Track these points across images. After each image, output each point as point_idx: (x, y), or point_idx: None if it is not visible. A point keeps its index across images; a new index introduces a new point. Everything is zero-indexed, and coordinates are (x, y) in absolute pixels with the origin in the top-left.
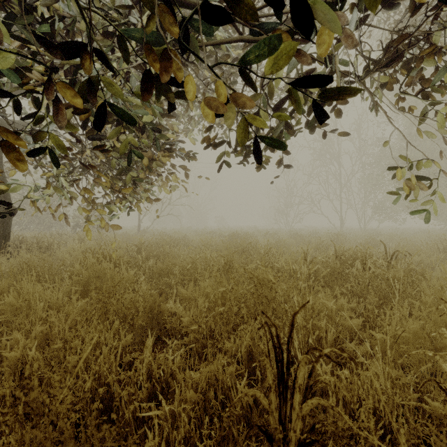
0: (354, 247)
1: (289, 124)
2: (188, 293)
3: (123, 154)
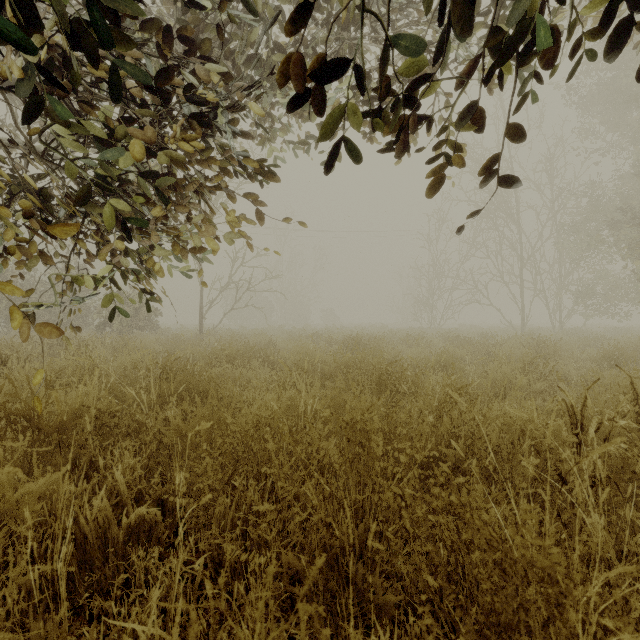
0: (581, 365)
1: None
2: None
3: None
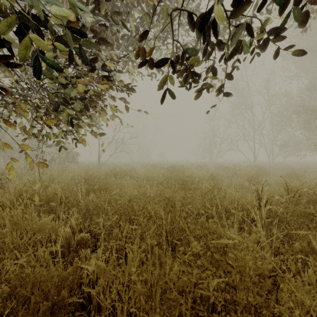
0: (277, 178)
1: (249, 28)
2: (108, 269)
3: (23, 58)
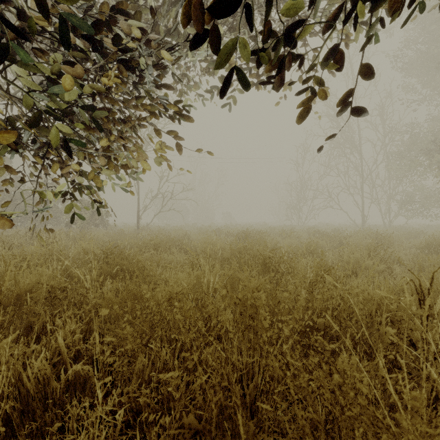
0: (408, 251)
1: None
2: None
3: None
